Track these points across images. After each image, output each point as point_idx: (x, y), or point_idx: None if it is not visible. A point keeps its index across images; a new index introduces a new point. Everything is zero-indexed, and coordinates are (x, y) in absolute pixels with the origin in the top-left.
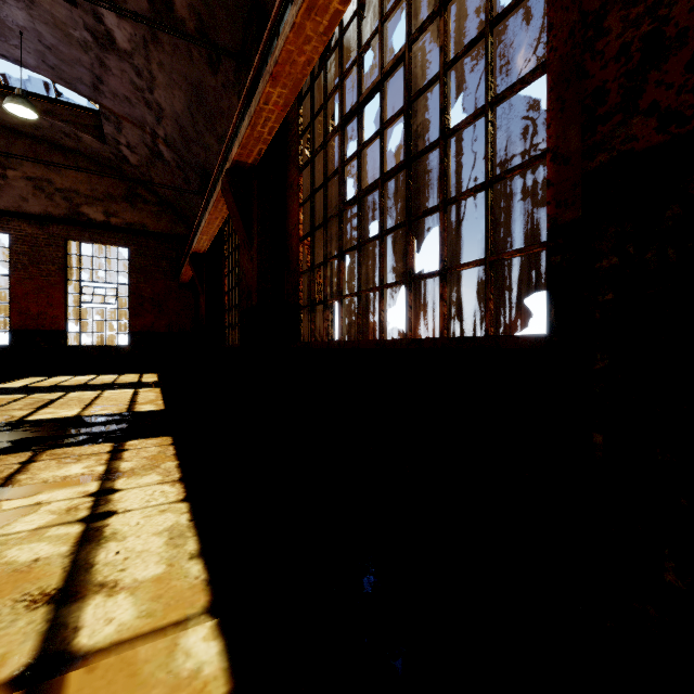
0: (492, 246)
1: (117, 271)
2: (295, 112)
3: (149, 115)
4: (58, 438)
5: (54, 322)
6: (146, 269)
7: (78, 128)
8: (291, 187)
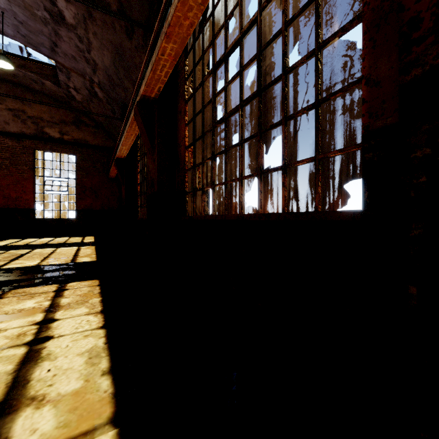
0: (320, 148)
1: (68, 170)
2: (183, 63)
3: (88, 68)
4: (21, 281)
5: (27, 203)
6: (87, 169)
7: (42, 77)
8: (180, 113)
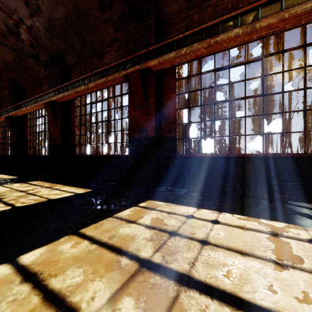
0: None
1: None
2: None
3: None
4: None
5: None
6: None
7: None
8: (25, 122)
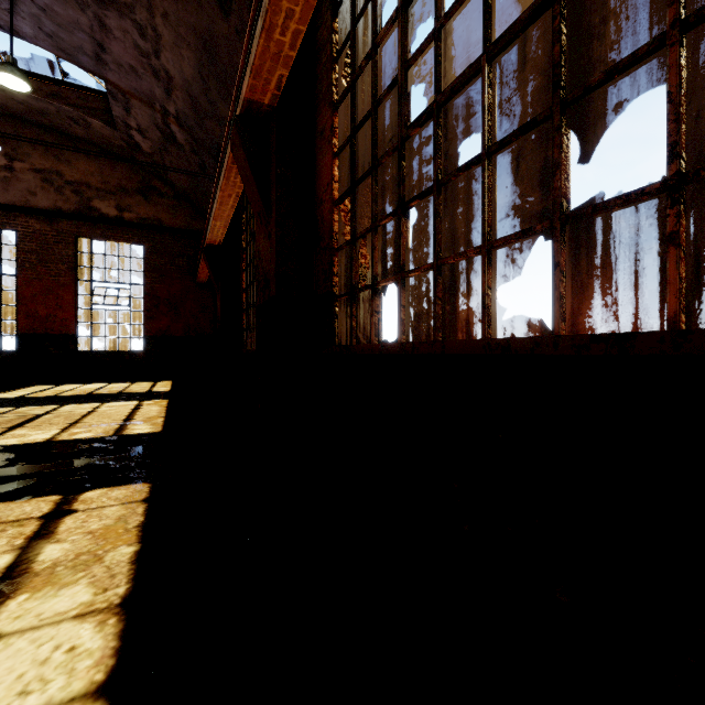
0: None
1: (131, 270)
2: (327, 29)
3: (157, 88)
4: None
5: (64, 326)
6: (162, 268)
7: (86, 112)
8: (321, 134)
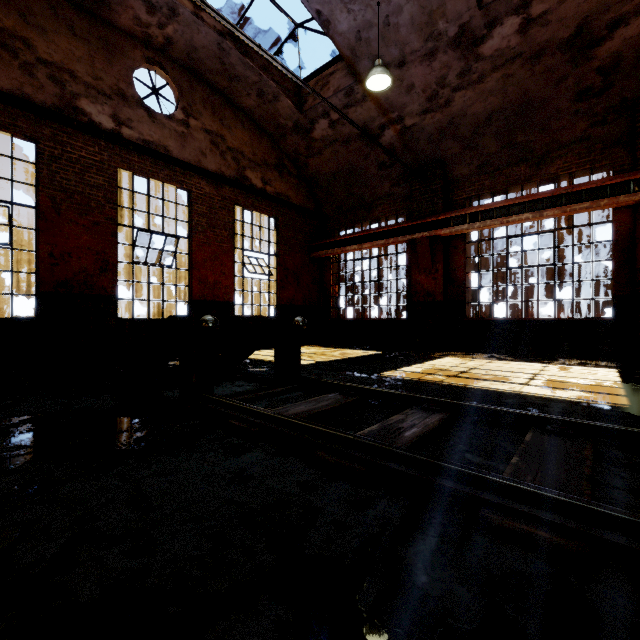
0: None
1: (269, 241)
2: None
3: (417, 105)
4: None
5: (226, 293)
6: (289, 241)
7: (283, 91)
8: None
